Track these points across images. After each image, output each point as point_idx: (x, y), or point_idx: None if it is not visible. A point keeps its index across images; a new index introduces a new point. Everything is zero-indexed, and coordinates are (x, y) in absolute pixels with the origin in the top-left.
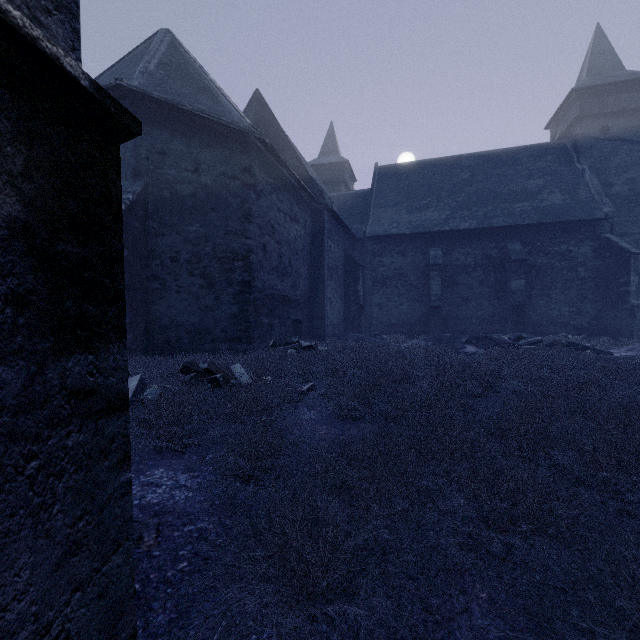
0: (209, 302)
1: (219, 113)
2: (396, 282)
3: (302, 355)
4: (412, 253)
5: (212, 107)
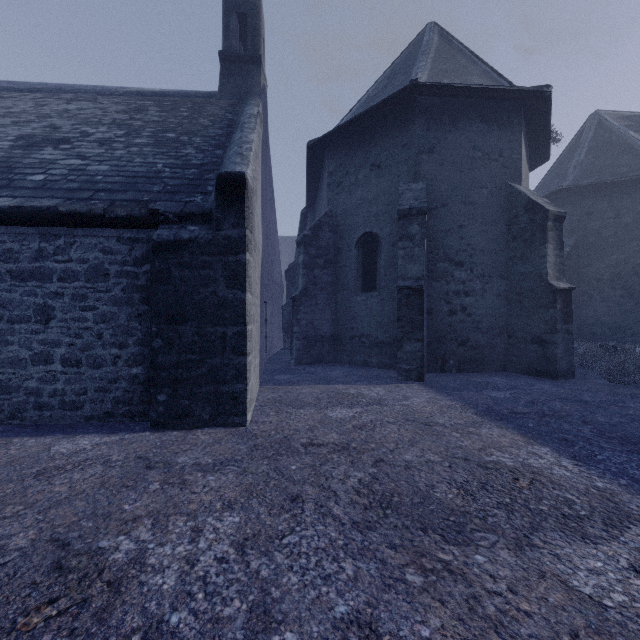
0: (629, 307)
1: (639, 166)
2: None
3: None
4: None
5: (632, 164)
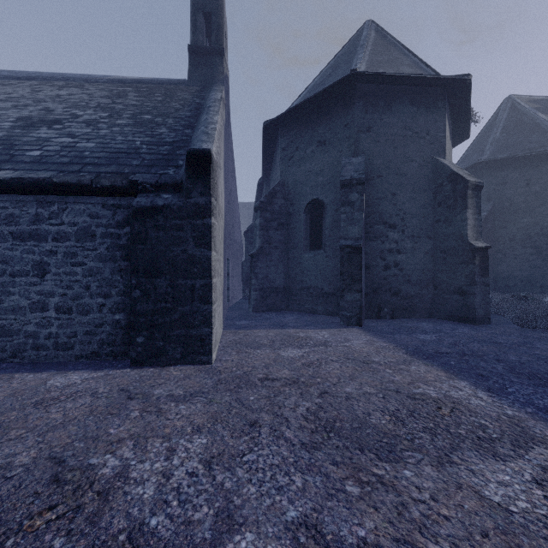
0: (537, 263)
1: (546, 142)
2: None
3: None
4: None
5: (540, 140)
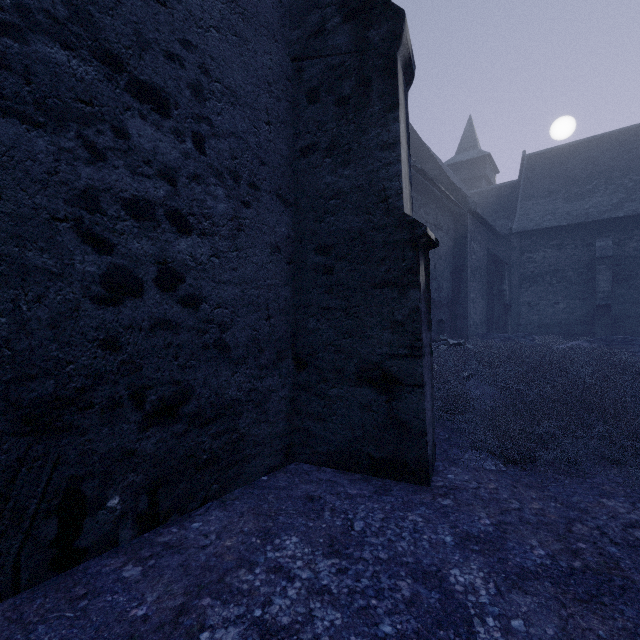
0: None
1: None
2: (550, 279)
3: (454, 350)
4: (571, 246)
5: None
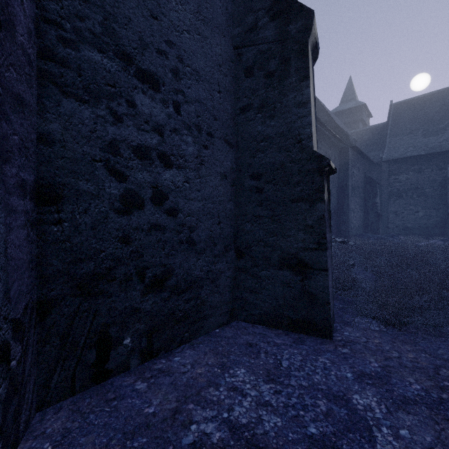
0: None
1: None
2: (411, 194)
3: (340, 246)
4: (428, 170)
5: None
